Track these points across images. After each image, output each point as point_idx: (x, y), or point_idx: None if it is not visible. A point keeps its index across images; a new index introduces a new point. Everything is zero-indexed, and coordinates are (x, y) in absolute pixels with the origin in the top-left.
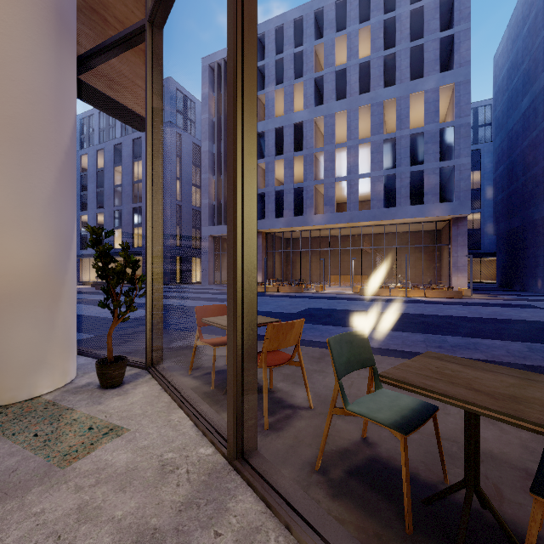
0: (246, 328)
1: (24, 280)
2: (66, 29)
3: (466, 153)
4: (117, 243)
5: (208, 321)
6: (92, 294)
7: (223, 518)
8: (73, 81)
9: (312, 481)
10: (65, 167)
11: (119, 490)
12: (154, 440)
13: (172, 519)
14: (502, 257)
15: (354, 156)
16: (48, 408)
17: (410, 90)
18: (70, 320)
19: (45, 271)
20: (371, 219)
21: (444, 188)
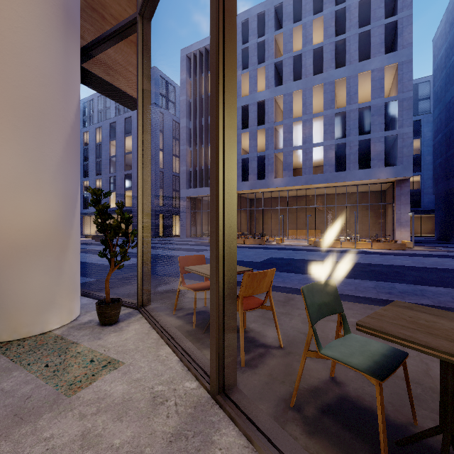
0: (227, 277)
1: (37, 233)
2: (72, 23)
3: (408, 123)
4: (112, 203)
5: (190, 269)
6: (92, 245)
7: (209, 450)
8: (77, 66)
9: (288, 417)
10: (71, 139)
11: (117, 419)
12: (145, 373)
13: (164, 450)
14: (441, 213)
15: (308, 128)
16: (57, 342)
17: (358, 70)
18: (75, 267)
19: (55, 226)
20: (323, 182)
21: (389, 154)
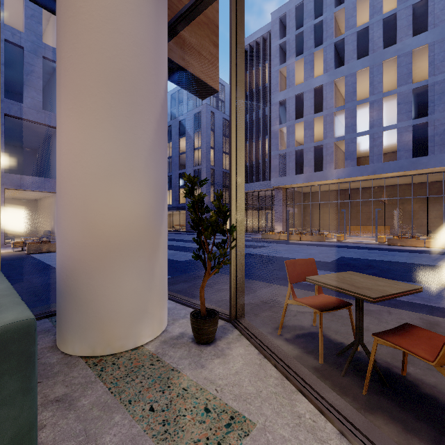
0: None
1: (130, 230)
2: None
3: None
4: (168, 201)
5: (319, 282)
6: None
7: None
8: (166, 37)
9: None
10: (161, 120)
11: None
12: None
13: None
14: None
15: (377, 110)
16: (153, 364)
17: None
18: (164, 270)
19: (146, 221)
20: (397, 170)
21: None
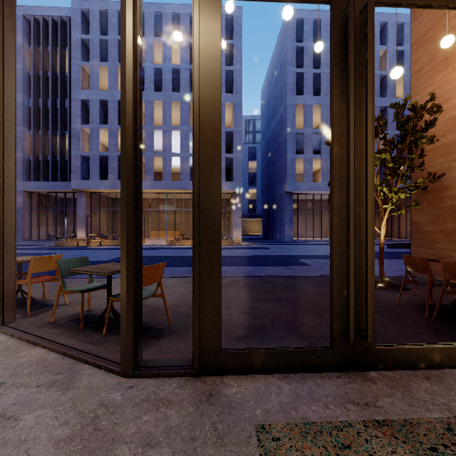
0: (6, 257)
1: None
2: None
3: (240, 150)
4: None
5: None
6: None
7: None
8: None
9: (45, 326)
10: None
11: None
12: None
13: None
14: (264, 218)
15: (168, 138)
16: None
17: None
18: None
19: None
20: (181, 188)
21: (231, 171)
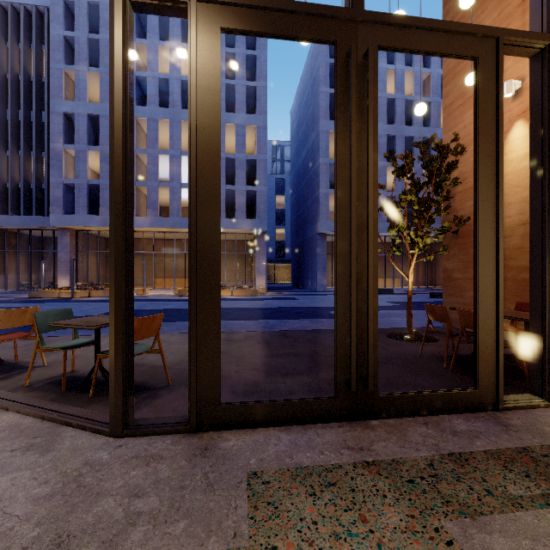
0: None
1: None
2: None
3: (264, 183)
4: None
5: None
6: None
7: None
8: None
9: (18, 390)
10: None
11: None
12: None
13: None
14: (294, 263)
15: (177, 165)
16: None
17: (225, 120)
18: None
19: None
20: None
21: (254, 207)
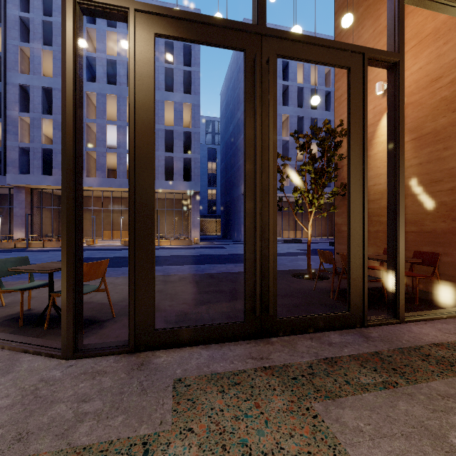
0: None
1: None
2: None
3: (198, 151)
4: None
5: None
6: None
7: None
8: None
9: None
10: None
11: None
12: None
13: None
14: (223, 218)
15: (123, 134)
16: None
17: (165, 97)
18: None
19: None
20: None
21: (189, 171)
